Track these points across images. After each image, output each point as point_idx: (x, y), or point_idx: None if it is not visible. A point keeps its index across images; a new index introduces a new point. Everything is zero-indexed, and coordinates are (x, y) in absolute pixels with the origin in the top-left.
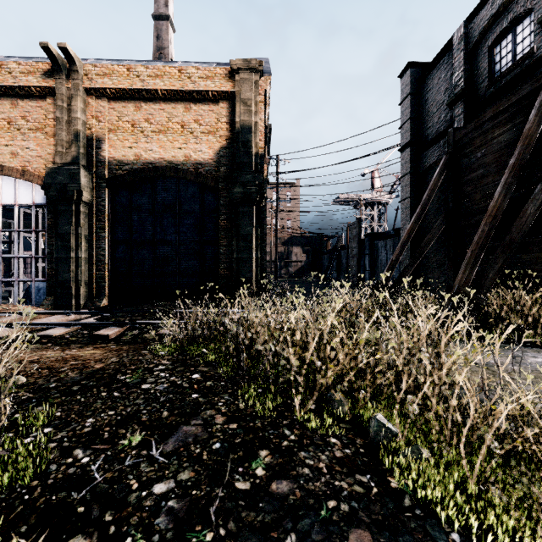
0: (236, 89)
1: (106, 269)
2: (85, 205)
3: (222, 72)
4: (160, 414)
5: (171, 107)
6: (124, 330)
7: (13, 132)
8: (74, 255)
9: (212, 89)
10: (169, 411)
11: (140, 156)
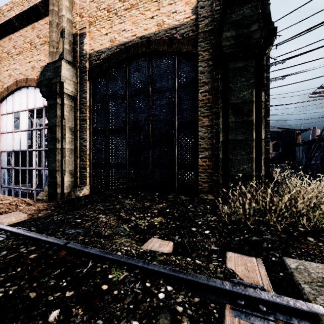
0: None
1: (87, 159)
2: (70, 98)
3: None
4: None
5: None
6: None
7: (33, 50)
8: (59, 146)
9: None
10: None
11: (114, 40)
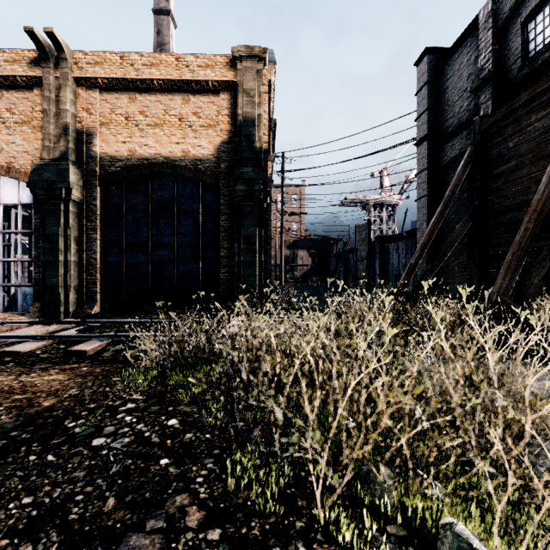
0: (238, 78)
1: (97, 274)
2: (75, 204)
3: (223, 60)
4: (102, 504)
5: (168, 98)
6: (107, 344)
7: None
8: (62, 258)
9: (213, 78)
10: (118, 496)
11: (134, 151)
